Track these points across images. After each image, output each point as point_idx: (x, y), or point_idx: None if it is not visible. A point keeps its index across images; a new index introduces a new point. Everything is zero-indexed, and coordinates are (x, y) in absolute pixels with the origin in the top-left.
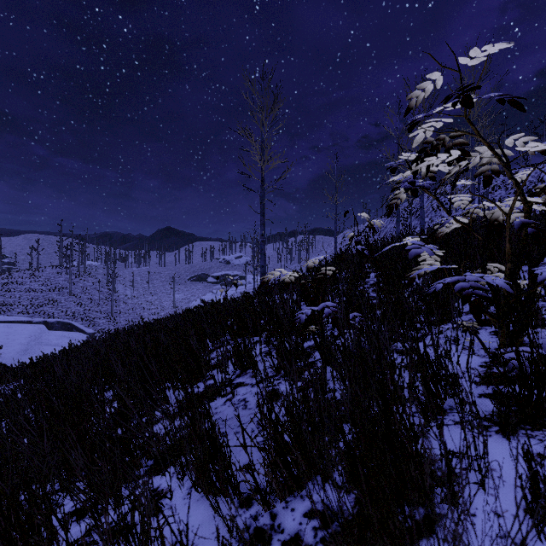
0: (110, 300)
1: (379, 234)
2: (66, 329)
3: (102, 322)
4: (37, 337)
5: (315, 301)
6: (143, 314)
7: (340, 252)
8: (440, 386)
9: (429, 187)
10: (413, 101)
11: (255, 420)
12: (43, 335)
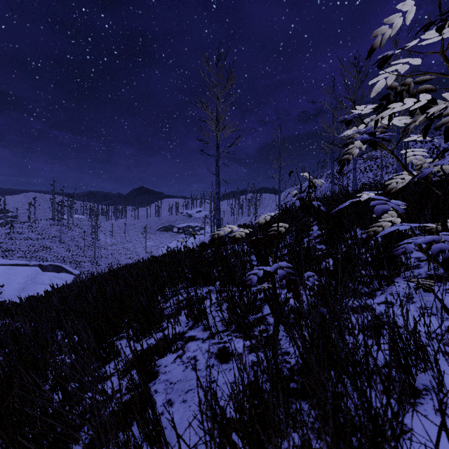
0: (93, 247)
1: (320, 191)
2: (57, 271)
3: (87, 264)
4: (33, 277)
5: (266, 259)
6: (120, 258)
7: (285, 208)
8: (410, 360)
9: (389, 138)
10: (377, 40)
11: (203, 385)
12: (37, 276)
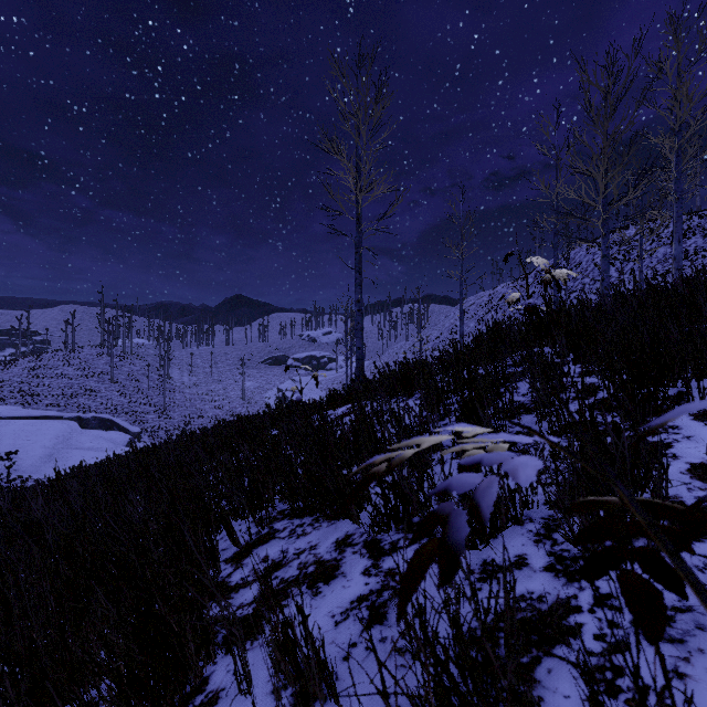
0: (162, 389)
1: (569, 293)
2: (105, 427)
3: (152, 417)
4: (66, 438)
5: None
6: (204, 407)
7: (497, 327)
8: None
9: None
10: None
11: None
12: (73, 436)
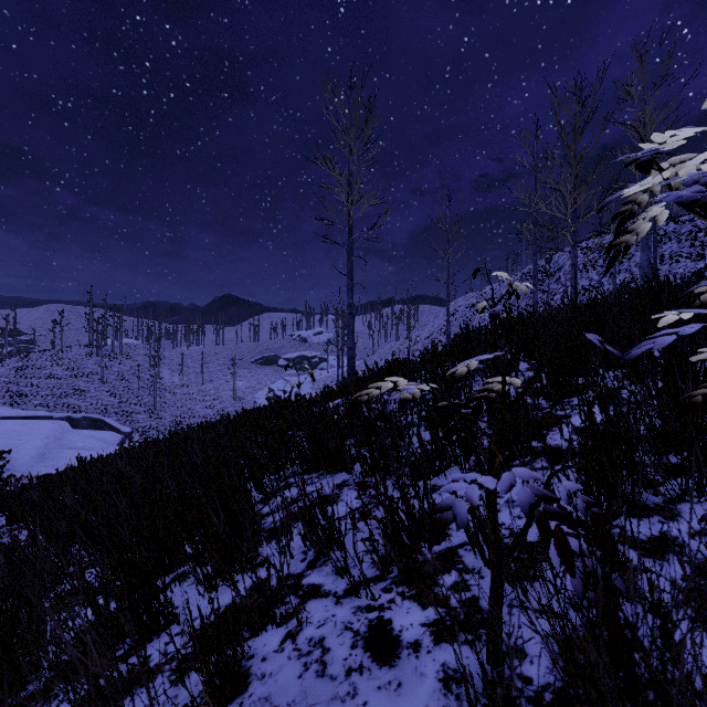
0: (153, 389)
1: (526, 303)
2: (96, 427)
3: (142, 417)
4: (58, 438)
5: (475, 453)
6: (195, 407)
7: (467, 331)
8: None
9: None
10: None
11: None
12: (65, 435)
